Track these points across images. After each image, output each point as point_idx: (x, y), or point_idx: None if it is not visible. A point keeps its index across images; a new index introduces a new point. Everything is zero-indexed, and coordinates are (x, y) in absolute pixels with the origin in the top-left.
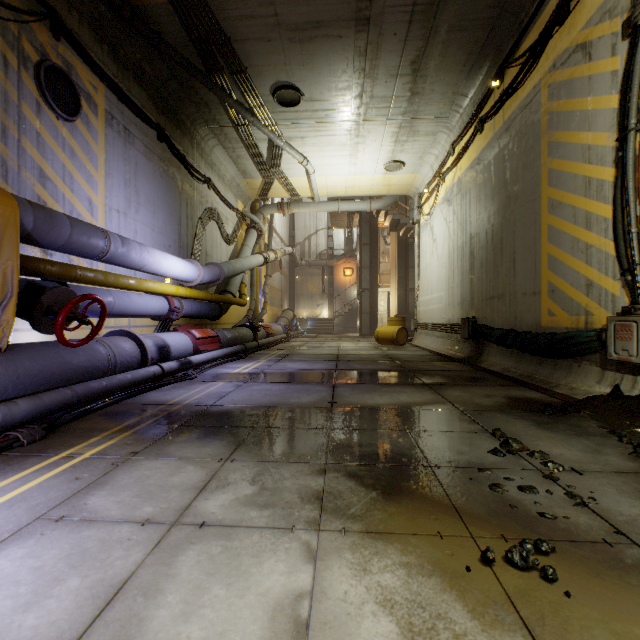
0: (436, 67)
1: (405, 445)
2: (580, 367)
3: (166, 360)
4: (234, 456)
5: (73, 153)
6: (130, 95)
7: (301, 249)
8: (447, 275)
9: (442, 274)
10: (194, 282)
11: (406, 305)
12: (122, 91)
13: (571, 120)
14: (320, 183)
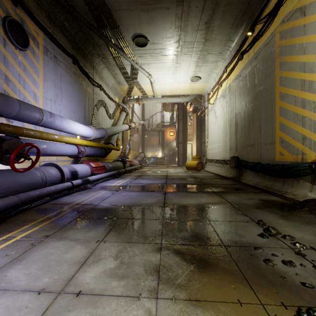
0: (218, 25)
1: (207, 230)
2: (298, 183)
3: (75, 179)
4: (106, 238)
5: (25, 68)
6: (57, 39)
7: (148, 122)
8: (223, 134)
9: (220, 134)
10: (91, 138)
11: (201, 150)
12: (53, 36)
13: (293, 49)
14: (157, 88)
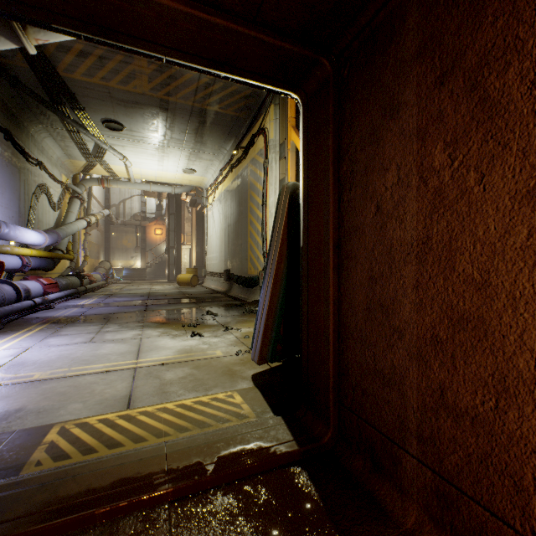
0: (207, 134)
1: (174, 316)
2: (256, 291)
3: (28, 298)
4: (108, 323)
5: None
6: None
7: (117, 210)
8: (220, 244)
9: (218, 243)
10: (41, 246)
11: (202, 259)
12: None
13: (255, 189)
14: (136, 171)
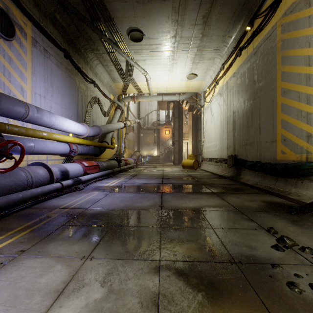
0: (216, 20)
1: (213, 241)
2: (303, 183)
3: (66, 179)
4: (93, 254)
5: (10, 59)
6: (47, 31)
7: (143, 120)
8: (220, 133)
9: (217, 132)
10: (84, 135)
11: (196, 149)
12: (42, 27)
13: (297, 42)
14: (153, 85)
